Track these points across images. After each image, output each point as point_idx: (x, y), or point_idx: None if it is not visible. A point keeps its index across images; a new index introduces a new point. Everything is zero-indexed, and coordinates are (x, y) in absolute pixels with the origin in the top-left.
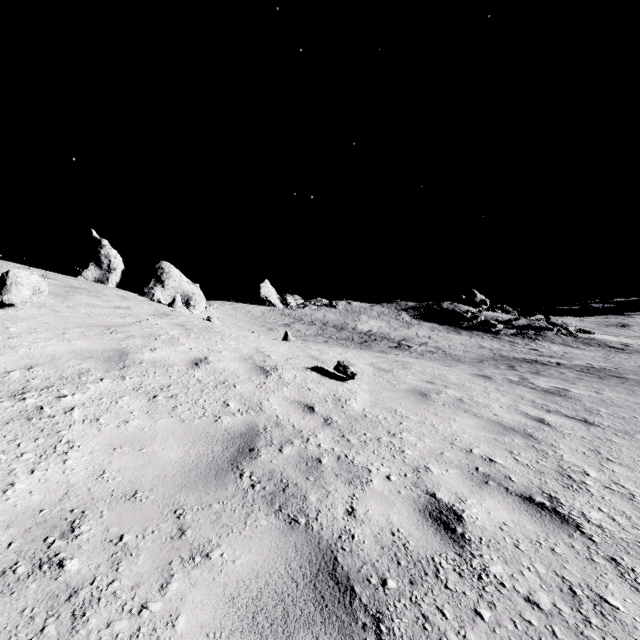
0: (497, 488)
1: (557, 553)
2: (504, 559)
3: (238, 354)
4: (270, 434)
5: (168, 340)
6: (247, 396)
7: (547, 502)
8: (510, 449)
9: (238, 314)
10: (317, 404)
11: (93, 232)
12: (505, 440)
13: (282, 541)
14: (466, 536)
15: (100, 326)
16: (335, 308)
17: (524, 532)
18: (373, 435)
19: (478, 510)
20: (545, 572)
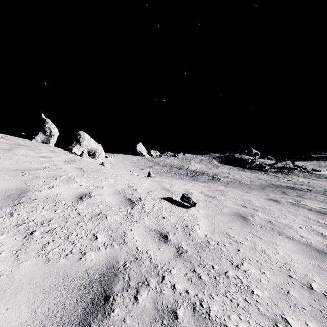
0: None
1: None
2: None
3: (114, 189)
4: (128, 272)
5: (65, 179)
6: (114, 227)
7: None
8: None
9: (124, 160)
10: (170, 232)
11: (42, 115)
12: None
13: None
14: None
15: (17, 170)
16: (176, 157)
17: None
18: (220, 268)
19: None
20: None
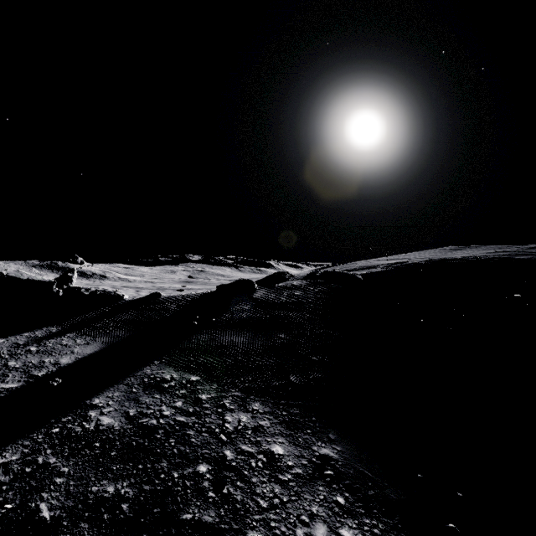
0: None
1: None
2: None
3: None
4: None
5: None
6: None
7: None
8: None
9: None
10: None
11: None
12: None
13: None
14: None
15: None
16: None
17: None
18: None
19: None
20: None
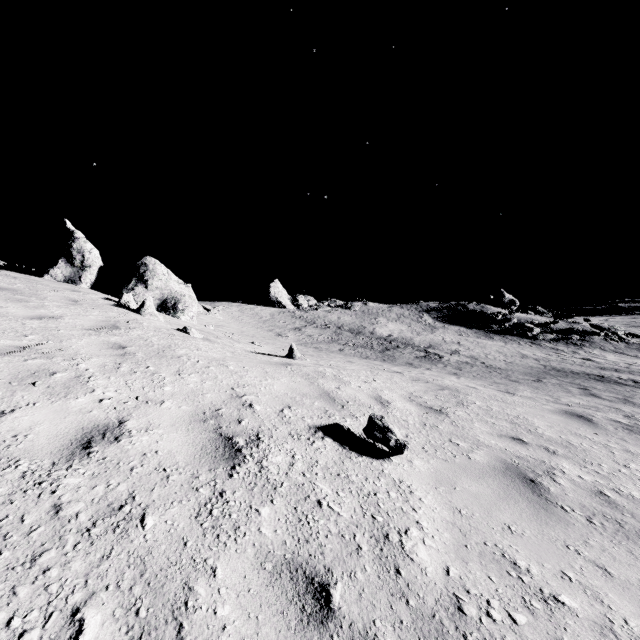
0: None
1: None
2: None
3: (193, 406)
4: None
5: (63, 383)
6: (159, 564)
7: None
8: None
9: (244, 317)
10: (337, 569)
11: (66, 223)
12: None
13: None
14: None
15: None
16: (350, 309)
17: None
18: None
19: None
20: None
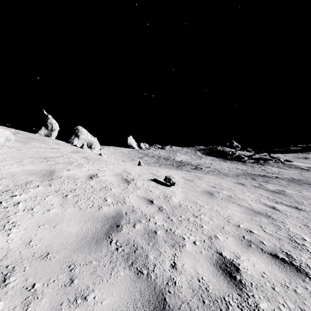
0: (256, 249)
1: (298, 293)
2: (267, 298)
3: (114, 172)
4: (128, 216)
5: (77, 165)
6: (117, 195)
7: (286, 258)
8: (260, 224)
9: (116, 152)
10: (155, 199)
11: (44, 111)
12: (256, 219)
13: (132, 287)
14: (242, 282)
15: (41, 157)
16: (164, 149)
17: (276, 278)
18: (185, 217)
19: (247, 264)
20: (293, 307)
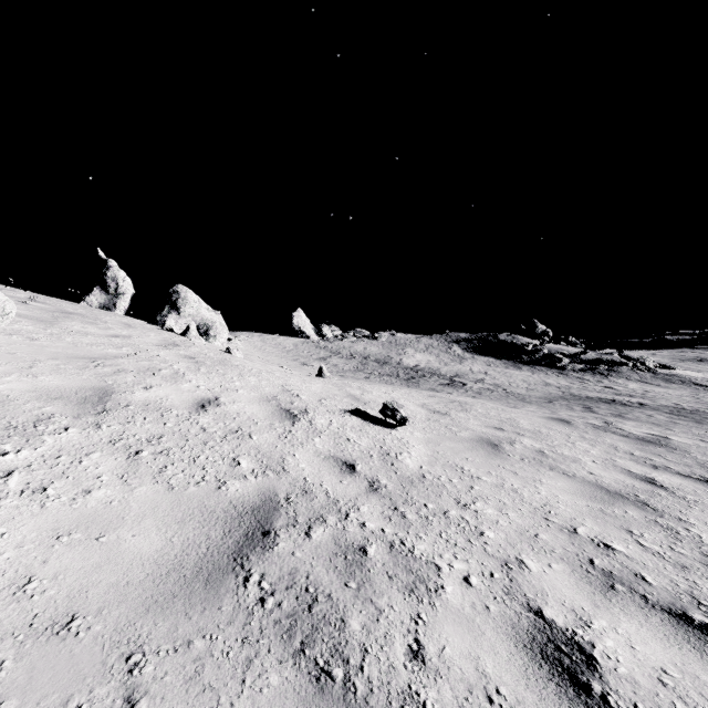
0: (630, 597)
1: None
2: None
3: (259, 393)
4: (294, 507)
5: (170, 375)
6: (266, 450)
7: None
8: (627, 527)
9: (267, 347)
10: (359, 460)
11: (99, 251)
12: (615, 512)
13: None
14: (611, 701)
15: (83, 358)
16: (377, 340)
17: (701, 689)
18: (437, 507)
19: (615, 642)
20: None
